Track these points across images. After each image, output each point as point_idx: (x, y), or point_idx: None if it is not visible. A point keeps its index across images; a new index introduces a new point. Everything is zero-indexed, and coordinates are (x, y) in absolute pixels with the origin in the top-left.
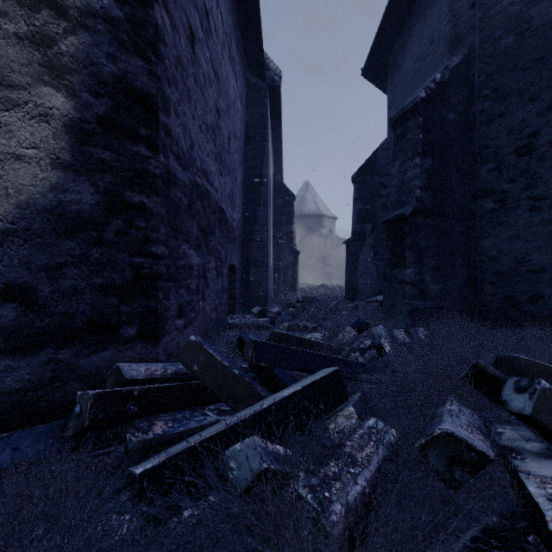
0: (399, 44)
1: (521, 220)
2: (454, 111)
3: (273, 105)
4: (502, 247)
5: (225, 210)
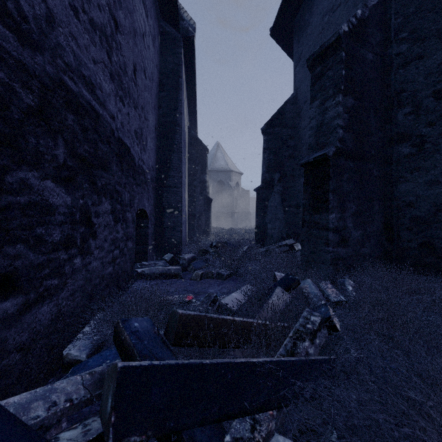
0: (306, 3)
1: (440, 164)
2: (372, 52)
3: (188, 58)
4: (420, 193)
5: (129, 146)
